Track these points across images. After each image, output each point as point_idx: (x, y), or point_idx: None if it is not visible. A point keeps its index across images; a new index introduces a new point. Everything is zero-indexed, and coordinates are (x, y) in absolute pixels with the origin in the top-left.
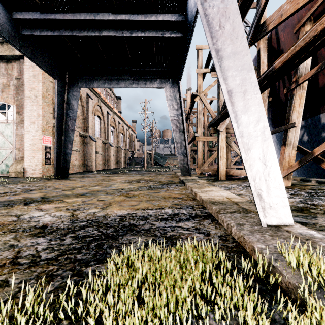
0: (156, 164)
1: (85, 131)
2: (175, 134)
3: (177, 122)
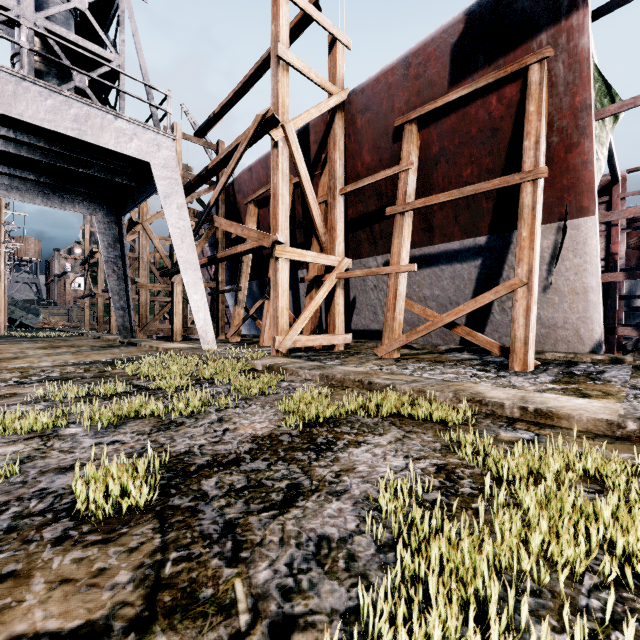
0: (10, 324)
1: None
2: (111, 282)
3: (116, 265)
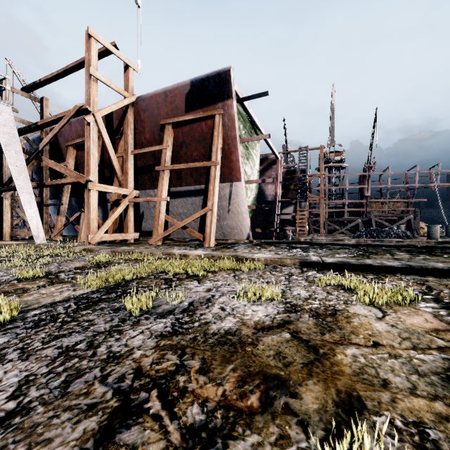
0: None
1: None
2: None
3: None
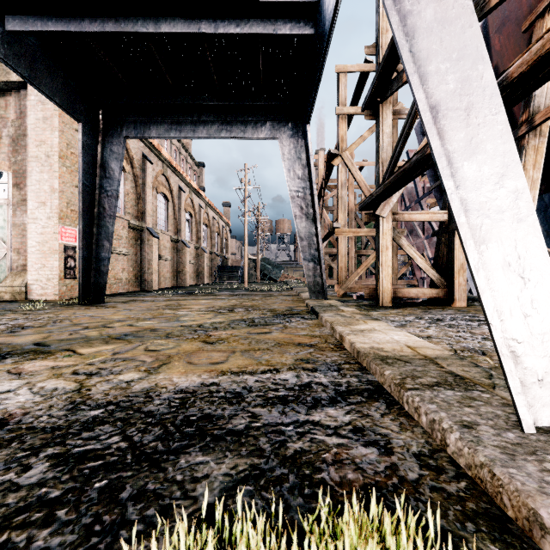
0: (264, 277)
1: (139, 219)
2: (299, 224)
3: (303, 201)
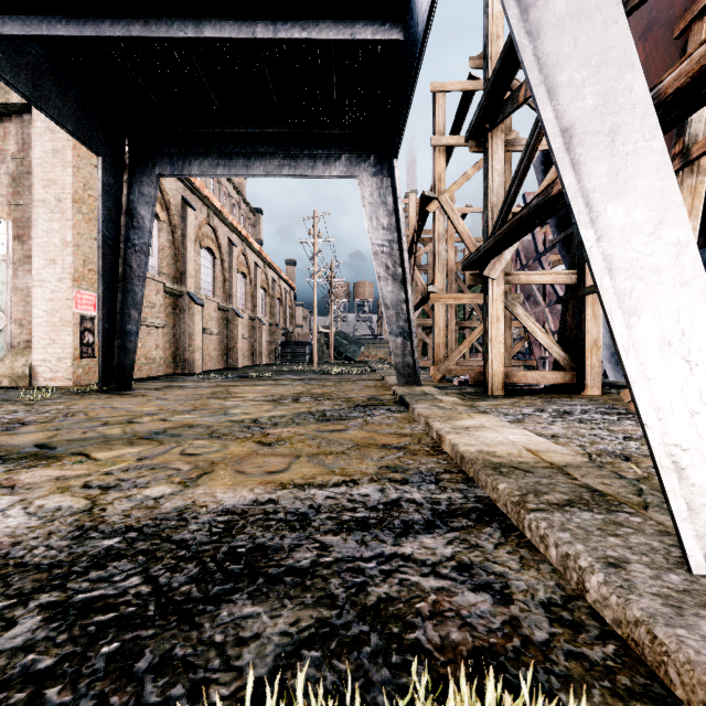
0: (339, 356)
1: (177, 282)
2: (383, 287)
3: (389, 257)
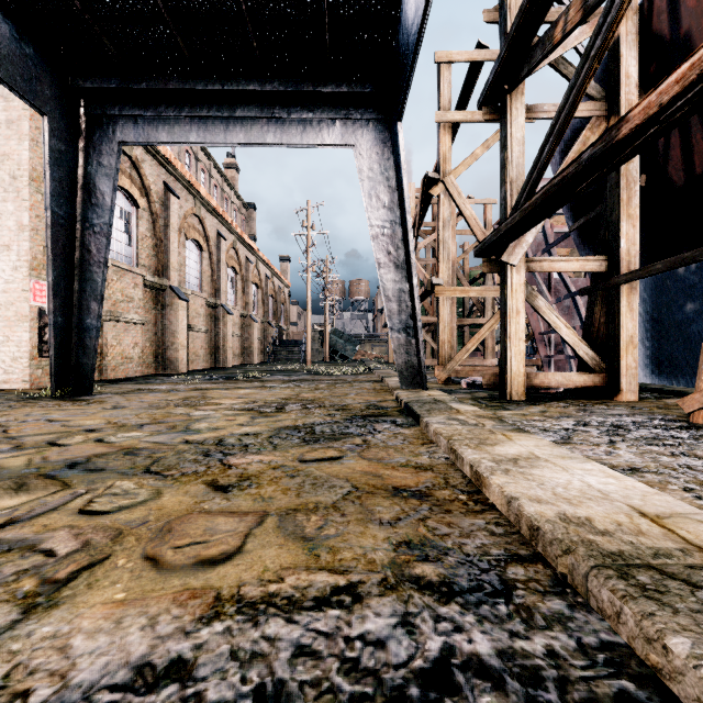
0: (334, 355)
1: (159, 275)
2: (384, 276)
3: (391, 241)
